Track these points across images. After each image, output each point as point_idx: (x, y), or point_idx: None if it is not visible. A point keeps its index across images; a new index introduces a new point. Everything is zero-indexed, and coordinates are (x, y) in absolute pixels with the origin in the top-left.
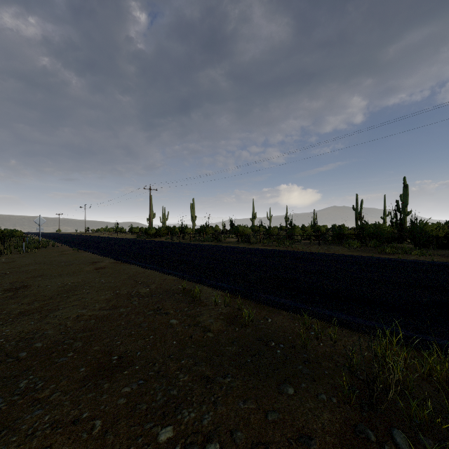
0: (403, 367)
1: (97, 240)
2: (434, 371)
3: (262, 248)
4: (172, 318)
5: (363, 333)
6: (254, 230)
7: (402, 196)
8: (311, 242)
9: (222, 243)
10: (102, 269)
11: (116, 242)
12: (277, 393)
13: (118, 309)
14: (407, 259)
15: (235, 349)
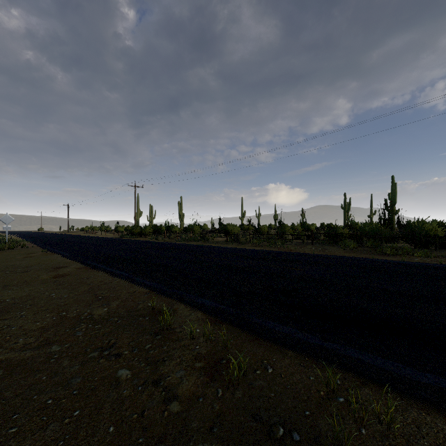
0: None
1: (77, 239)
2: None
3: (252, 248)
4: (122, 367)
5: (427, 404)
6: (243, 229)
7: (390, 194)
8: (304, 242)
9: (209, 242)
10: (61, 277)
11: (96, 242)
12: None
13: (50, 347)
14: (413, 262)
15: None
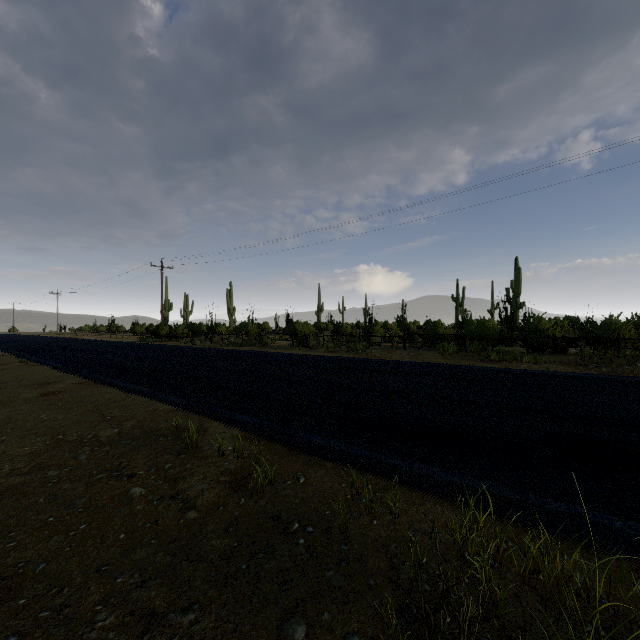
0: (491, 573)
1: (72, 345)
2: (540, 569)
3: (325, 354)
4: (136, 486)
5: (442, 497)
6: (319, 328)
7: (513, 282)
8: (394, 345)
9: (268, 347)
10: (53, 396)
11: (102, 348)
12: (274, 639)
13: (45, 472)
14: (516, 369)
15: (226, 544)
